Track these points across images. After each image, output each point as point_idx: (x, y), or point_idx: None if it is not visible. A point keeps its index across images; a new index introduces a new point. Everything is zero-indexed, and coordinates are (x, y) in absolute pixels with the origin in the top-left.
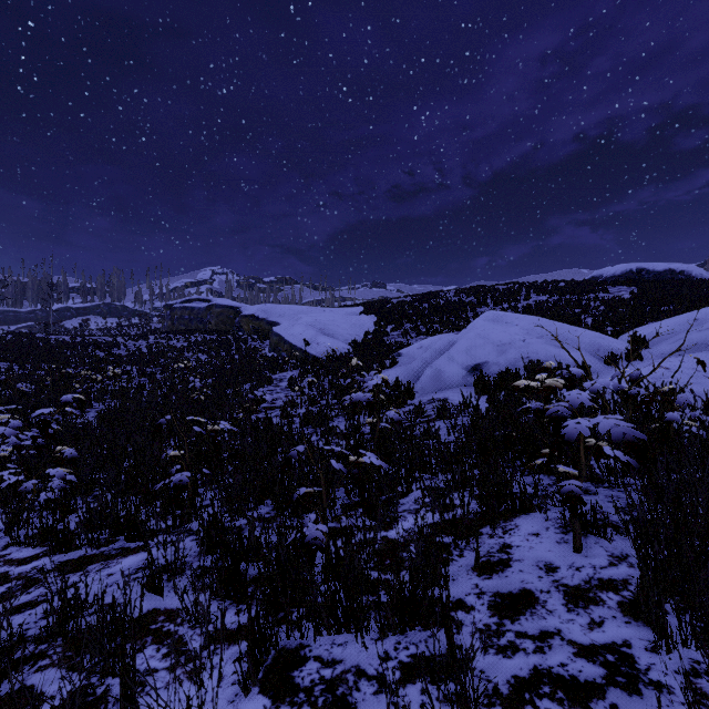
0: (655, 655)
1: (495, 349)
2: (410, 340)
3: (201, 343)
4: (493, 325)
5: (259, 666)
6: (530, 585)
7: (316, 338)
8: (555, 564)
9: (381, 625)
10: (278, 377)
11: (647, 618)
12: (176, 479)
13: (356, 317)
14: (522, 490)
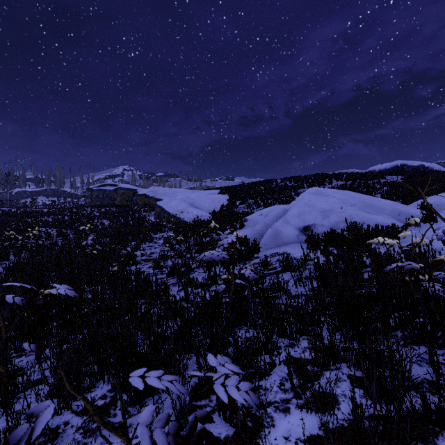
0: None
1: (320, 214)
2: (252, 210)
3: (107, 213)
4: (316, 197)
5: None
6: None
7: (186, 209)
8: None
9: None
10: (158, 236)
11: None
12: None
13: (215, 195)
14: (443, 394)
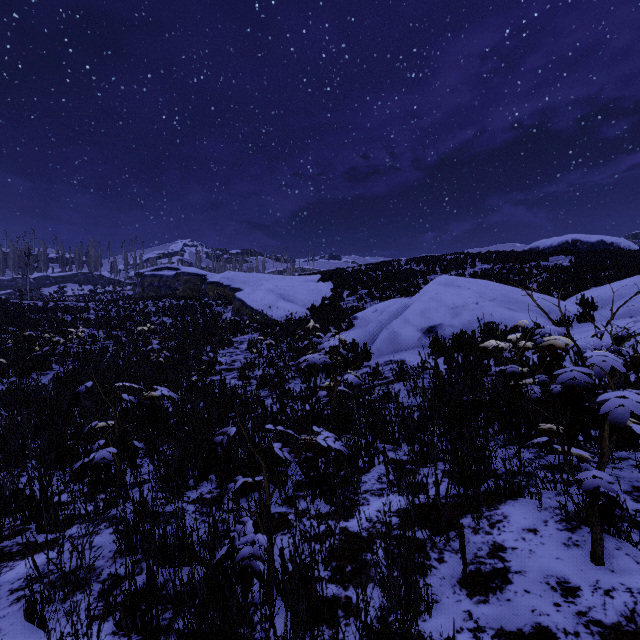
0: None
1: (449, 312)
2: (365, 305)
3: (167, 308)
4: (446, 288)
5: None
6: (545, 619)
7: (276, 303)
8: (572, 582)
9: None
10: (239, 339)
11: None
12: (98, 456)
13: (314, 284)
14: (508, 470)
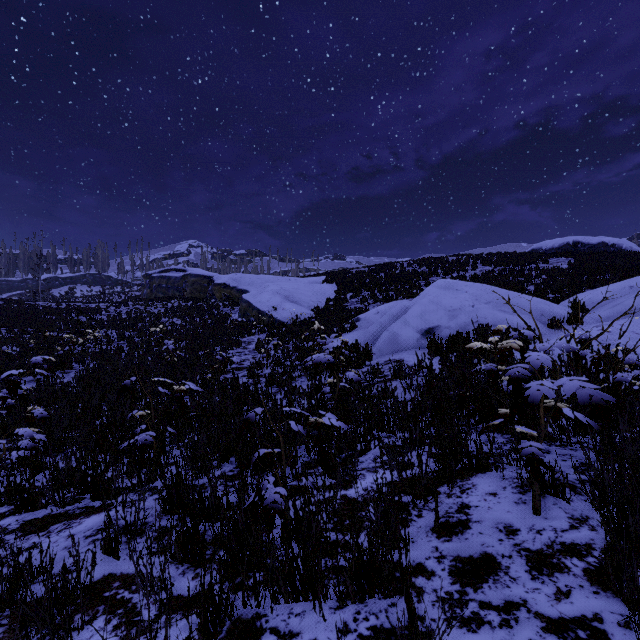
0: (629, 631)
1: (447, 314)
2: (368, 306)
3: (176, 309)
4: (444, 292)
5: (213, 639)
6: (490, 549)
7: (282, 304)
8: (515, 526)
9: (340, 593)
10: (247, 340)
11: (617, 589)
12: (141, 438)
13: (318, 285)
14: (478, 449)
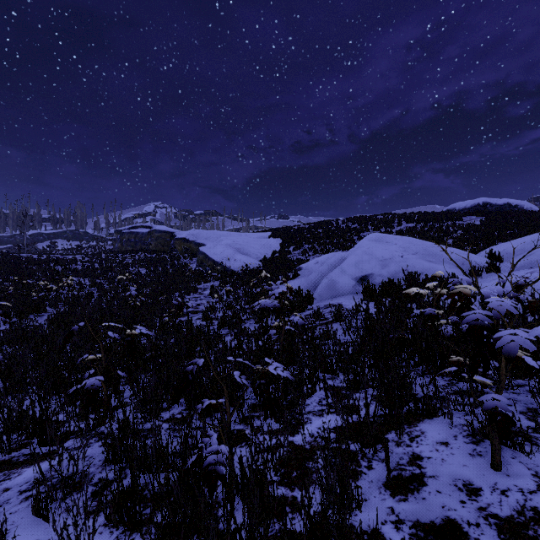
0: None
1: (379, 263)
2: (308, 257)
3: (142, 260)
4: (376, 244)
5: None
6: (453, 513)
7: (233, 256)
8: (475, 484)
9: None
10: (202, 286)
11: None
12: (89, 383)
13: (265, 240)
14: (425, 394)
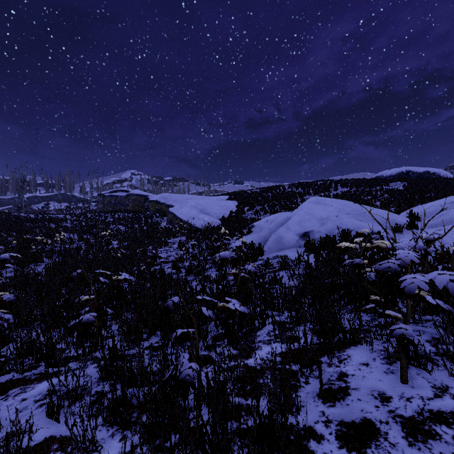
0: None
1: (318, 222)
2: (260, 217)
3: (121, 219)
4: (316, 206)
5: None
6: (369, 415)
7: (197, 215)
8: (387, 394)
9: None
10: (172, 241)
11: None
12: (85, 318)
13: (224, 202)
14: (351, 327)
